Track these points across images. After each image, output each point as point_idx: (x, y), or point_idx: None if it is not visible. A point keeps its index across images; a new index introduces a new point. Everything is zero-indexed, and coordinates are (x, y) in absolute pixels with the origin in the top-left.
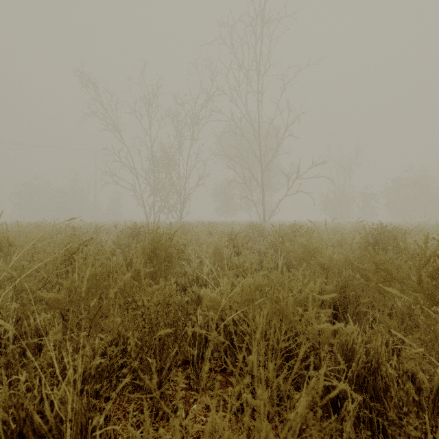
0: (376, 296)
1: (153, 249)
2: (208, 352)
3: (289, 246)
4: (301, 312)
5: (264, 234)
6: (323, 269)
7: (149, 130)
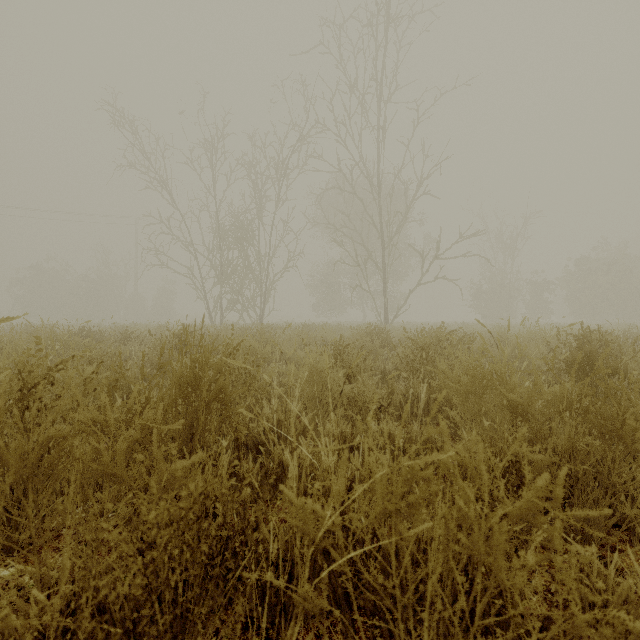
0: (639, 478)
1: (192, 377)
2: (291, 631)
3: (445, 368)
4: (532, 564)
5: (393, 345)
6: (515, 414)
7: (214, 186)
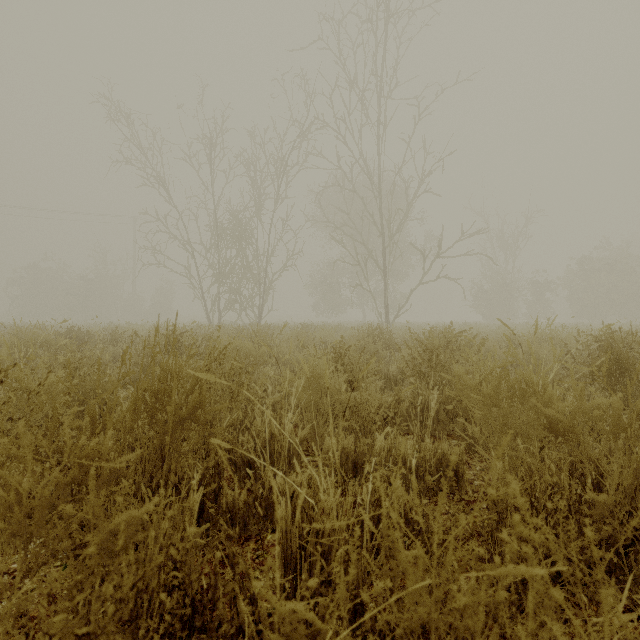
0: None
1: (160, 391)
2: None
3: (463, 376)
4: None
5: (398, 347)
6: (554, 433)
7: (212, 184)
